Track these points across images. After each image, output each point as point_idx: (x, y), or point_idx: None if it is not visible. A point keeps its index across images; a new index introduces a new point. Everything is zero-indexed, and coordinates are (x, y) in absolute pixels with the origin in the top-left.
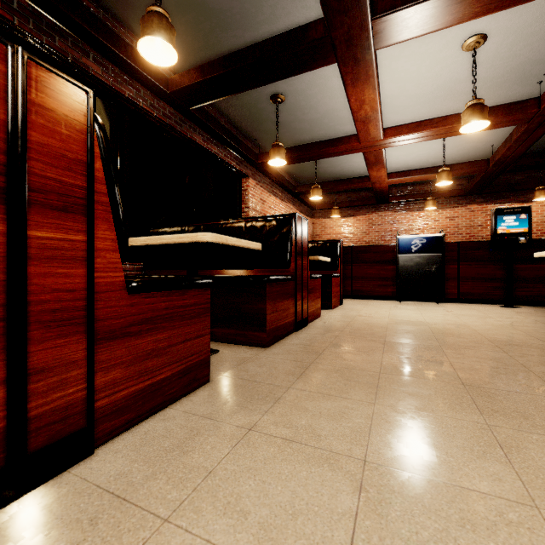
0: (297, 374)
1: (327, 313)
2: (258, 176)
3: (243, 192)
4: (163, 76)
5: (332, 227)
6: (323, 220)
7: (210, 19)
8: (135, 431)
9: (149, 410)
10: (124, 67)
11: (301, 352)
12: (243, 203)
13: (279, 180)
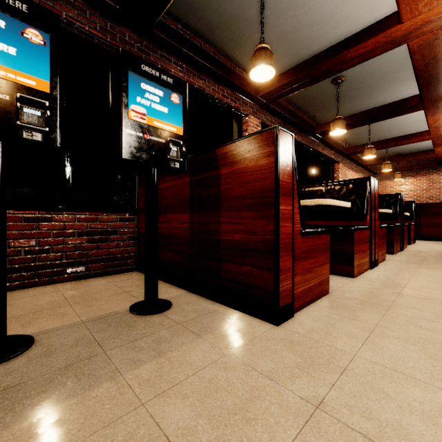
0: (421, 260)
1: (409, 246)
2: (343, 160)
3: (335, 172)
4: (313, 126)
5: (392, 187)
6: (383, 182)
7: (345, 99)
8: (382, 264)
9: (380, 261)
10: (300, 129)
11: (414, 256)
12: (335, 179)
13: (356, 160)
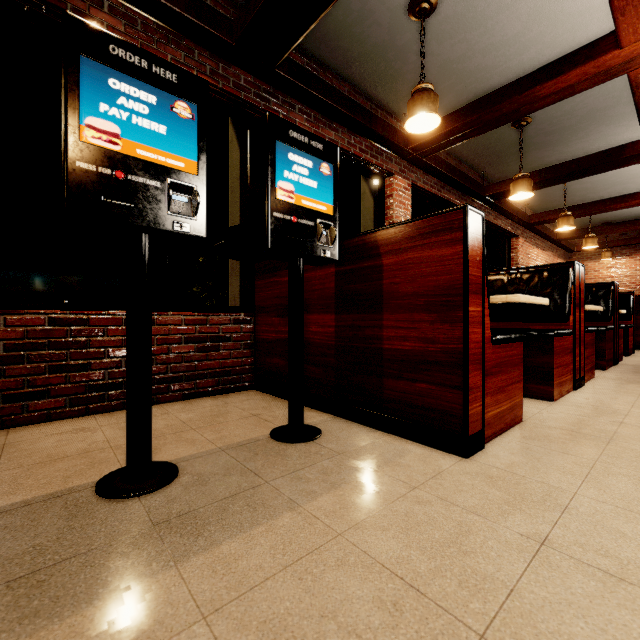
0: None
1: (626, 358)
2: (525, 233)
3: (513, 250)
4: (482, 186)
5: (598, 270)
6: (584, 263)
7: (530, 147)
8: (589, 383)
9: (587, 379)
10: (464, 191)
11: (636, 373)
12: (512, 261)
13: (543, 233)
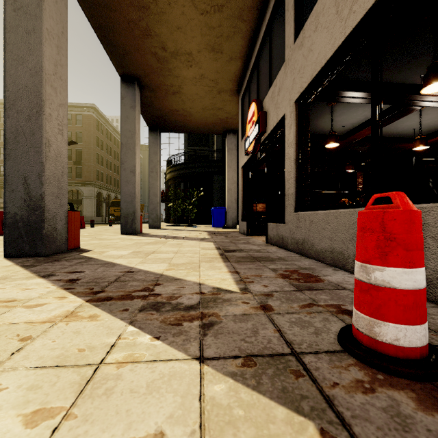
0: None
1: None
2: None
3: None
4: None
5: None
6: None
7: None
8: None
9: None
10: None
11: None
12: None
13: None
